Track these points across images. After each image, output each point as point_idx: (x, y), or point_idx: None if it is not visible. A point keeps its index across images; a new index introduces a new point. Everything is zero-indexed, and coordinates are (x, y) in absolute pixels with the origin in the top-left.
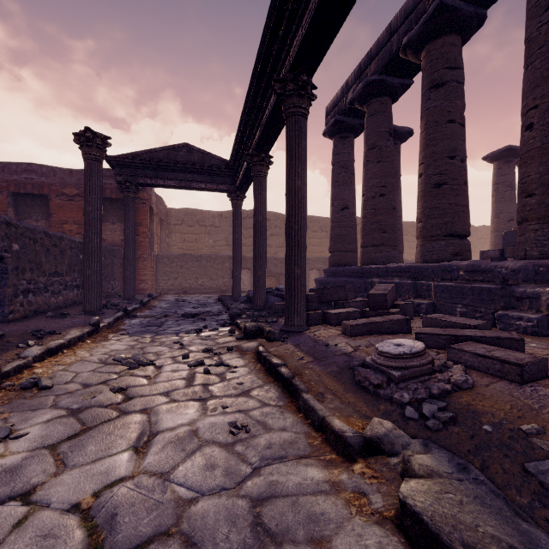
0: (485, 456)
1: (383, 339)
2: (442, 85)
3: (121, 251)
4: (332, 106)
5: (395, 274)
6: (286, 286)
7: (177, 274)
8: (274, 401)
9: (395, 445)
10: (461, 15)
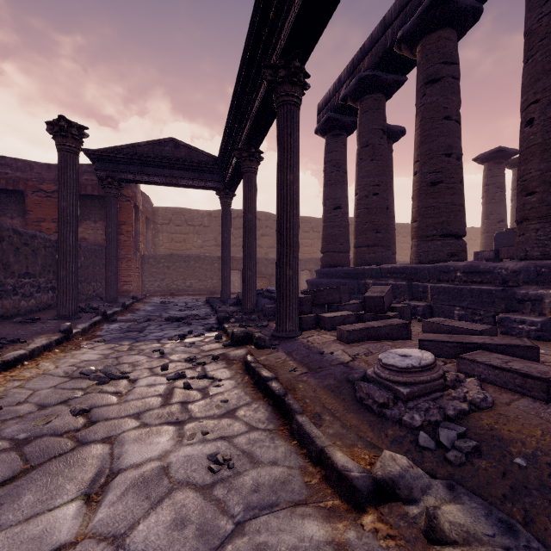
0: (526, 504)
1: (383, 346)
2: (437, 80)
3: (103, 251)
4: (324, 103)
5: (390, 275)
6: (277, 288)
7: (164, 276)
8: (263, 423)
9: (414, 490)
10: (458, 8)
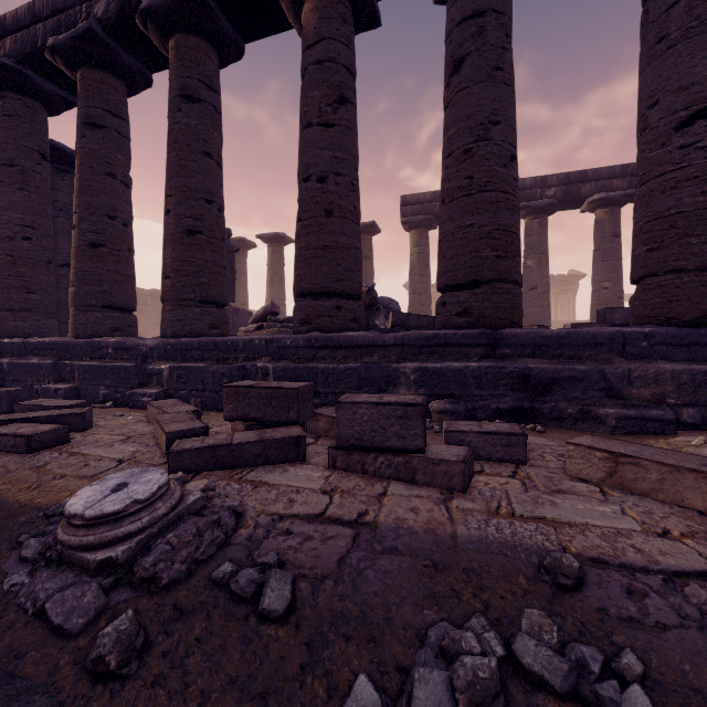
0: None
1: None
2: (101, 127)
3: None
4: None
5: (38, 351)
6: None
7: None
8: None
9: None
10: (122, 60)
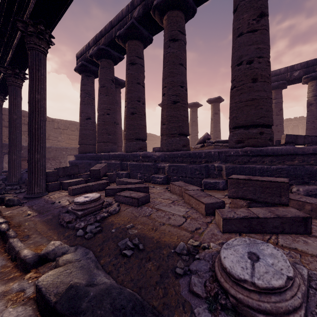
0: (105, 244)
1: None
2: (135, 64)
3: None
4: (80, 54)
5: (113, 158)
6: (28, 166)
7: None
8: None
9: (58, 254)
10: (142, 33)
